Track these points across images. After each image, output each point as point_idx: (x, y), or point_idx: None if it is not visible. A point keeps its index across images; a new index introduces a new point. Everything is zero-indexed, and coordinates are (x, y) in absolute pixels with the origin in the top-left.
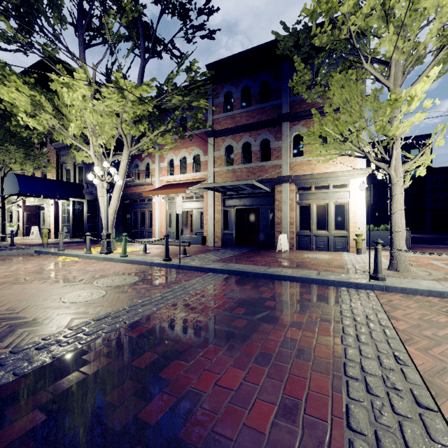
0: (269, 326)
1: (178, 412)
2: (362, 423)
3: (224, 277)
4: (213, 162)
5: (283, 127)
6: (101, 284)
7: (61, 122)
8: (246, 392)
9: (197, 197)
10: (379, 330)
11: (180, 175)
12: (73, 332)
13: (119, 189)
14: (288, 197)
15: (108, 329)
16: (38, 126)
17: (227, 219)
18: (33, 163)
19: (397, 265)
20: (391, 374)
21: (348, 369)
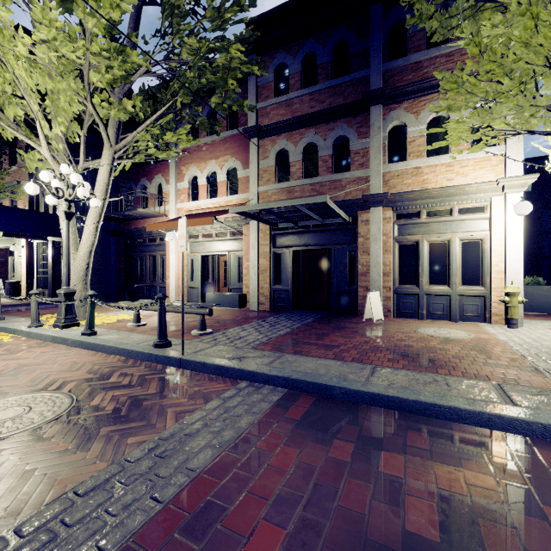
0: None
1: None
2: None
3: (274, 400)
4: (257, 176)
5: (373, 113)
6: None
7: None
8: None
9: (232, 234)
10: None
11: (206, 200)
12: None
13: (96, 215)
14: (381, 229)
15: None
16: None
17: (278, 267)
18: None
19: None
20: None
21: None
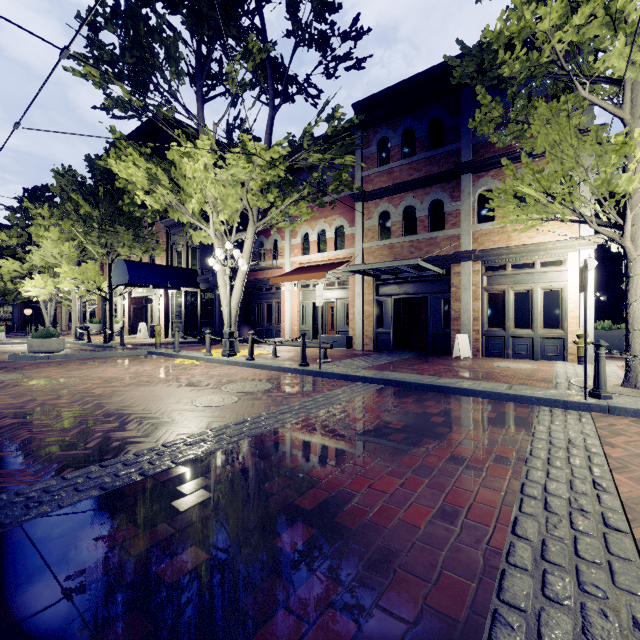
0: (434, 442)
1: (332, 504)
2: (530, 532)
3: (377, 388)
4: (362, 235)
5: (463, 181)
6: (231, 390)
7: (178, 197)
8: (402, 496)
9: (339, 284)
10: (583, 455)
11: (317, 254)
12: (215, 433)
13: (243, 275)
14: (471, 280)
15: (250, 433)
16: (156, 204)
17: (381, 313)
18: (142, 246)
19: (636, 380)
20: (582, 498)
21: (527, 489)
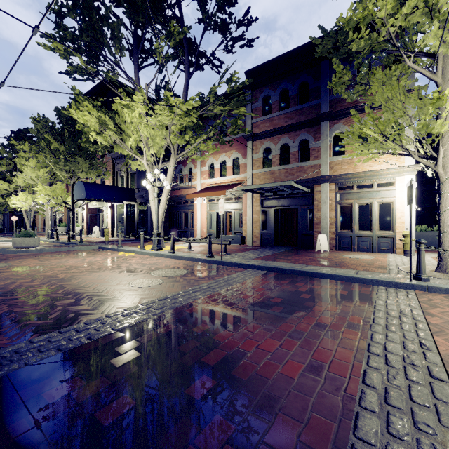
0: (303, 313)
1: (229, 360)
2: (376, 382)
3: (262, 273)
4: (252, 164)
5: (323, 126)
6: (158, 274)
7: (120, 136)
8: (281, 354)
9: (236, 199)
10: (411, 322)
11: (220, 178)
12: (145, 307)
13: (167, 193)
14: (328, 196)
15: (170, 306)
16: (104, 142)
17: (265, 219)
18: (95, 172)
19: (446, 267)
20: (412, 355)
21: (372, 348)
